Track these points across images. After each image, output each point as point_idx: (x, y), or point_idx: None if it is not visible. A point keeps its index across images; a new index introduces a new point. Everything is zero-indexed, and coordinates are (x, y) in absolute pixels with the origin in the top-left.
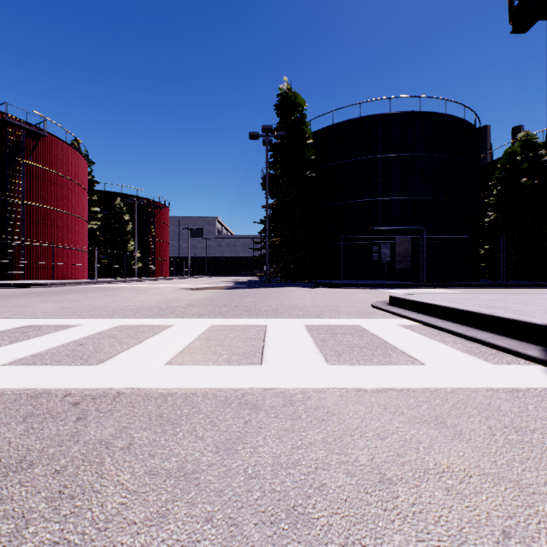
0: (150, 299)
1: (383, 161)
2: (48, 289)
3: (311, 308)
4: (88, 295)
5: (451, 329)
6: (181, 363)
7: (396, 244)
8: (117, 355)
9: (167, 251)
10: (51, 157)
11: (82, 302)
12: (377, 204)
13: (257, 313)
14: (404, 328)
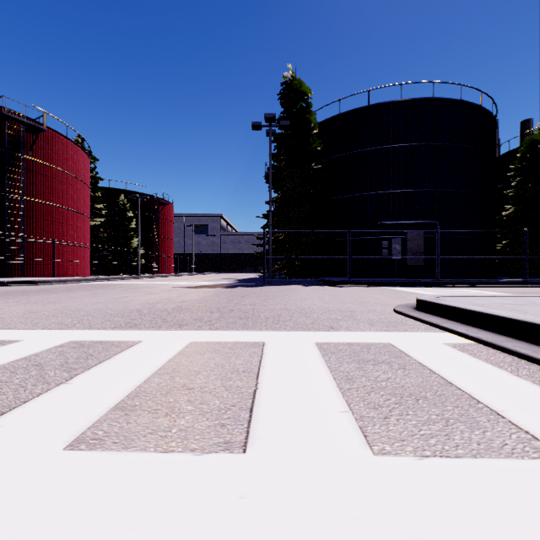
0: (137, 300)
1: (393, 151)
2: (40, 287)
3: (321, 313)
4: (74, 294)
5: (539, 357)
6: (97, 443)
7: (407, 239)
8: (6, 412)
9: (171, 248)
10: (52, 152)
11: (58, 303)
12: (387, 197)
13: (255, 321)
14: (459, 351)
